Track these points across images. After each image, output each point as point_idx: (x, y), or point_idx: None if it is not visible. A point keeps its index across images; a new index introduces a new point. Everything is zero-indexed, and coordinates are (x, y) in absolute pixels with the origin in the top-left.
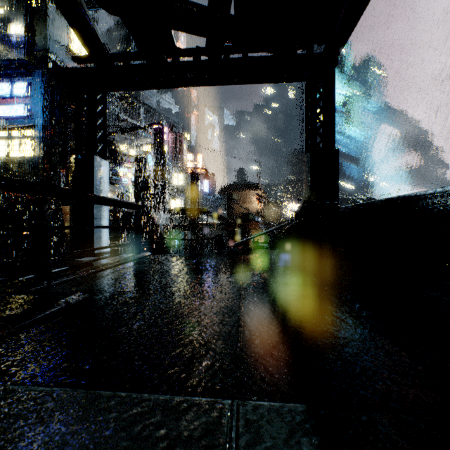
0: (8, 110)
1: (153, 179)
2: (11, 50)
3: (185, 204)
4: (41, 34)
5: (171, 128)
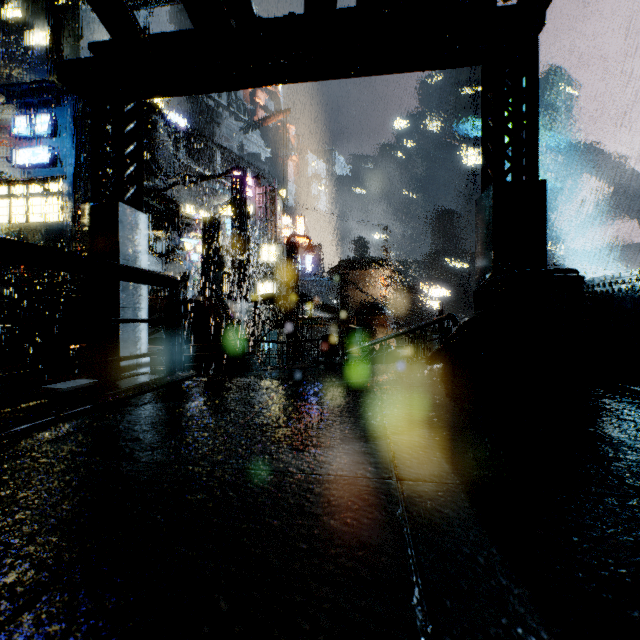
0: (27, 155)
1: (230, 251)
2: (30, 68)
3: (279, 289)
4: (71, 45)
5: (257, 175)
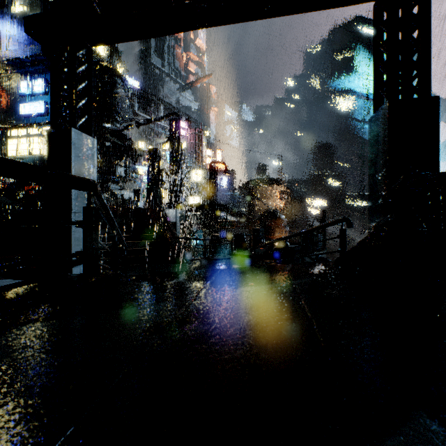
0: (28, 107)
1: (168, 173)
2: (30, 46)
3: (204, 201)
4: None
5: (187, 118)
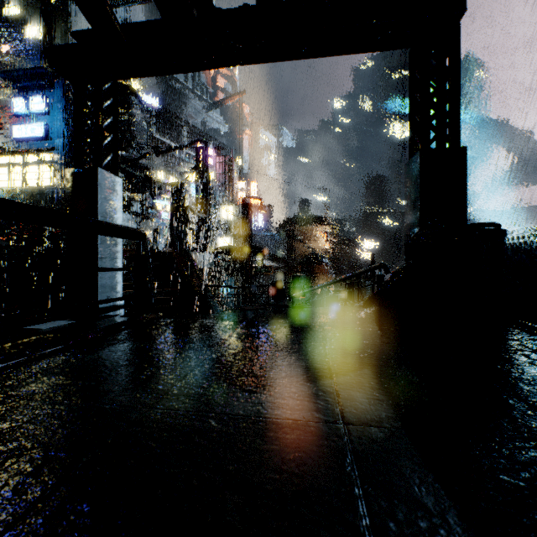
0: (24, 130)
1: (194, 210)
2: (26, 57)
3: (235, 242)
4: (61, 37)
5: (217, 146)
